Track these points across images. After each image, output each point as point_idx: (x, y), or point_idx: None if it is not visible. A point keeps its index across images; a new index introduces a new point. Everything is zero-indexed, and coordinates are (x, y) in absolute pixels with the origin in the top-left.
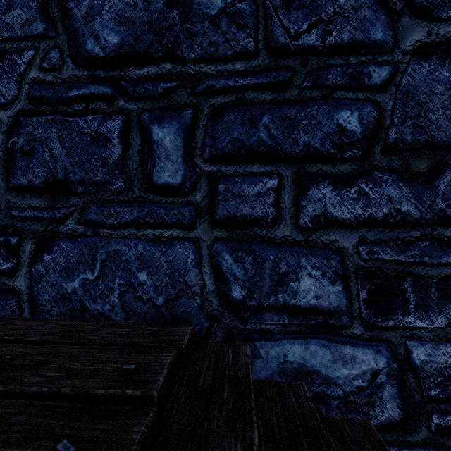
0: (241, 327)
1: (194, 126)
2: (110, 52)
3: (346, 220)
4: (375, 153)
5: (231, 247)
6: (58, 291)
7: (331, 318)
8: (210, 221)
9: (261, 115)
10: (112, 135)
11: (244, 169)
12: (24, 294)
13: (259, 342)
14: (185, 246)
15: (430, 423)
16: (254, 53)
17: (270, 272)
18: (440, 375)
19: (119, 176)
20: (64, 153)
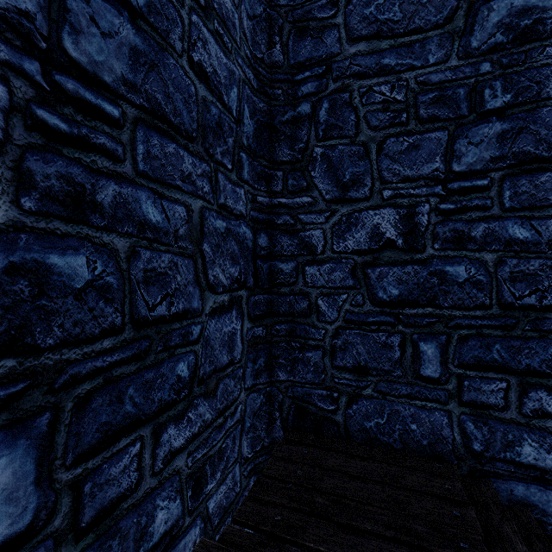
0: (480, 467)
1: (447, 345)
2: (393, 299)
3: None
4: None
5: (473, 419)
6: (361, 426)
7: (546, 474)
8: (458, 402)
9: (494, 344)
10: (394, 345)
11: (482, 374)
12: (341, 424)
13: (493, 479)
14: (441, 414)
15: None
16: (489, 306)
17: (500, 438)
18: None
19: (398, 368)
20: (365, 352)
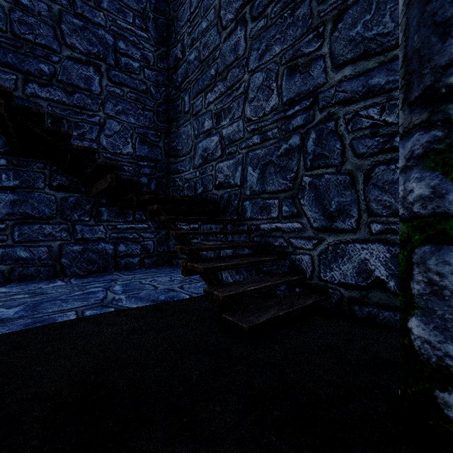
0: None
1: None
2: None
3: (43, 97)
4: (54, 81)
5: None
6: None
7: None
8: None
9: (9, 53)
10: None
11: (1, 69)
12: None
13: None
14: None
15: None
16: (6, 32)
17: None
18: None
19: None
20: None
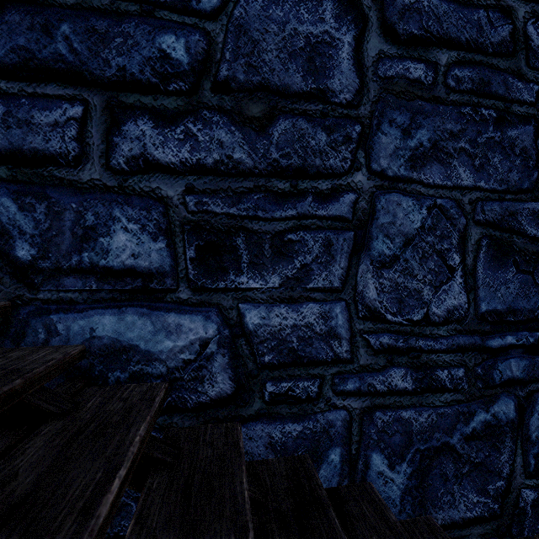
0: (30, 297)
1: None
2: None
3: (171, 164)
4: (204, 89)
5: (15, 191)
6: None
7: (152, 281)
8: None
9: (60, 22)
10: None
11: (35, 89)
12: None
13: (57, 316)
14: None
15: (264, 392)
16: None
17: (71, 224)
18: (274, 340)
19: None
20: None
